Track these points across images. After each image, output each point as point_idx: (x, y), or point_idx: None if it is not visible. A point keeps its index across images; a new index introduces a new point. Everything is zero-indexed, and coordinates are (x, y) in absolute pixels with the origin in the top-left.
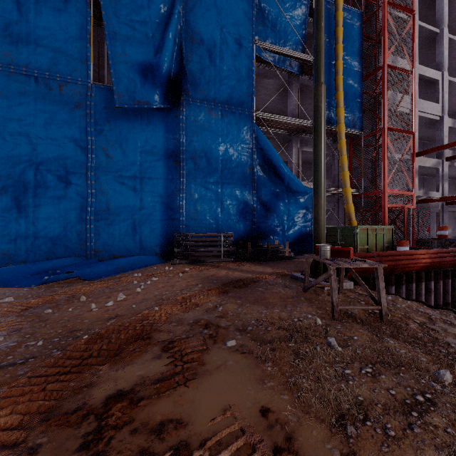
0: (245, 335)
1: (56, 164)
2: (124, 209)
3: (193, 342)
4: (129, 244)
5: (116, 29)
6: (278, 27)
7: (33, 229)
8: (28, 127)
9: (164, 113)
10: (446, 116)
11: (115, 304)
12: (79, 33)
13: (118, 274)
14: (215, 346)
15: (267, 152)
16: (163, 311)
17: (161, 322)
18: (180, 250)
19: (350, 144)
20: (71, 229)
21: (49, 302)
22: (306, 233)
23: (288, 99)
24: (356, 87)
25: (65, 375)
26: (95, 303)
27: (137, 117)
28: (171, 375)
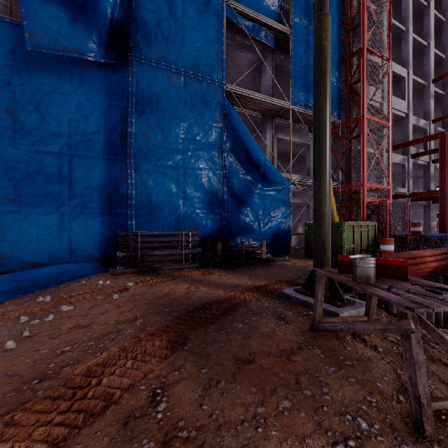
0: None
1: None
2: (44, 197)
3: None
4: (52, 247)
5: None
6: None
7: None
8: None
9: (105, 71)
10: (411, 113)
11: None
12: None
13: (11, 299)
14: None
15: (240, 133)
16: None
17: None
18: (126, 254)
19: None
20: None
21: None
22: (283, 230)
23: (261, 79)
24: (334, 70)
25: None
26: None
27: (65, 71)
28: None
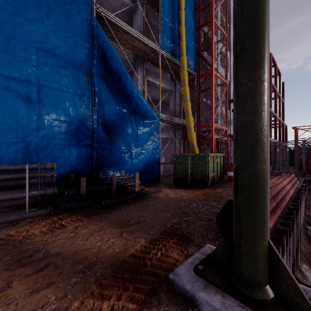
0: None
1: None
2: None
3: None
4: None
5: None
6: None
7: None
8: None
9: None
10: (232, 82)
11: None
12: None
13: None
14: None
15: (111, 59)
16: None
17: None
18: None
19: None
20: None
21: None
22: (154, 161)
23: (133, 24)
24: (192, 31)
25: None
26: None
27: None
28: None
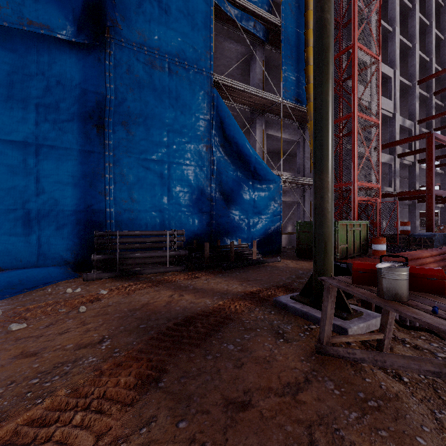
0: None
1: None
2: (6, 192)
3: None
4: (16, 249)
5: None
6: None
7: None
8: None
9: (79, 52)
10: (398, 114)
11: None
12: None
13: None
14: None
15: (229, 127)
16: None
17: None
18: (102, 257)
19: None
20: None
21: None
22: (274, 229)
23: (251, 72)
24: None
25: None
26: None
27: (32, 49)
28: None
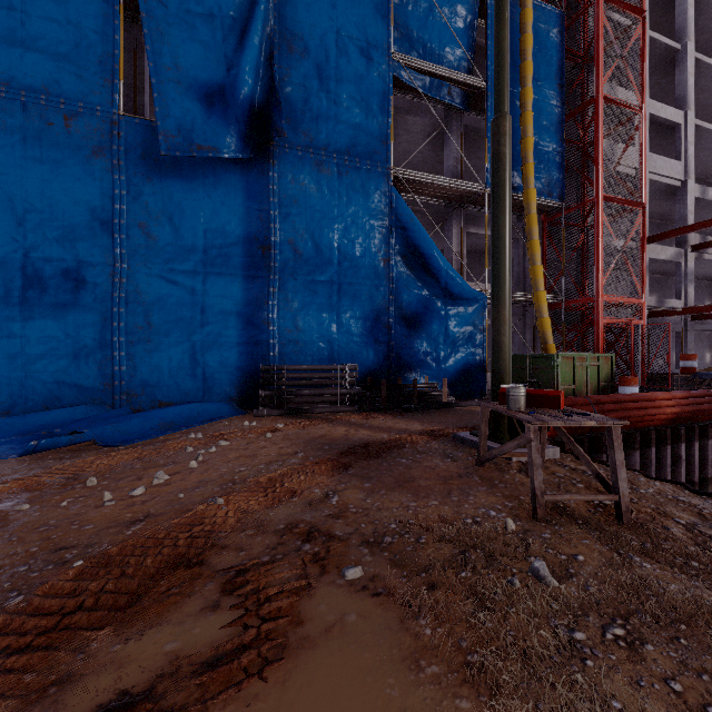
0: (379, 556)
1: (60, 249)
2: (176, 325)
3: (282, 571)
4: (184, 384)
5: (162, 26)
6: (429, 32)
7: (20, 359)
8: (12, 187)
9: (243, 167)
10: (691, 181)
11: (147, 492)
12: (100, 30)
13: (163, 435)
14: (324, 580)
15: (412, 234)
16: (232, 507)
17: (226, 529)
18: (270, 393)
19: (544, 223)
20: (86, 358)
21: (30, 489)
22: (475, 364)
23: (445, 149)
24: (554, 131)
25: (19, 655)
26: (112, 491)
27: (199, 172)
28: (234, 652)
